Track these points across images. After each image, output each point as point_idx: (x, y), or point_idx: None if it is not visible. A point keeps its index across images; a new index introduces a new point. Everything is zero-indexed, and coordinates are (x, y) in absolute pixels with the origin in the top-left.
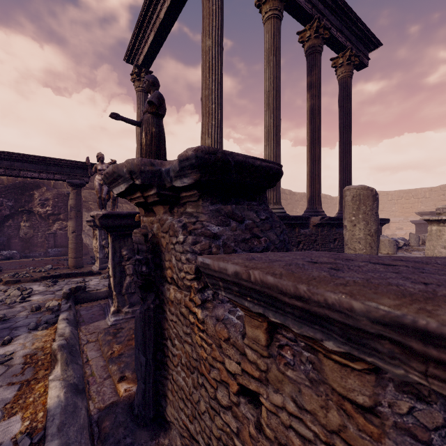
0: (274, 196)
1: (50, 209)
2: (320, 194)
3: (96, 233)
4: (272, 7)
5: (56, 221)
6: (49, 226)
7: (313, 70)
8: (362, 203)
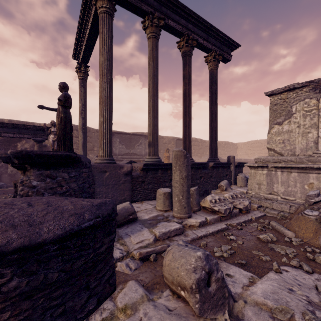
0: (153, 151)
1: None
2: (190, 148)
3: None
4: (151, 31)
5: None
6: None
7: (185, 67)
8: (178, 159)
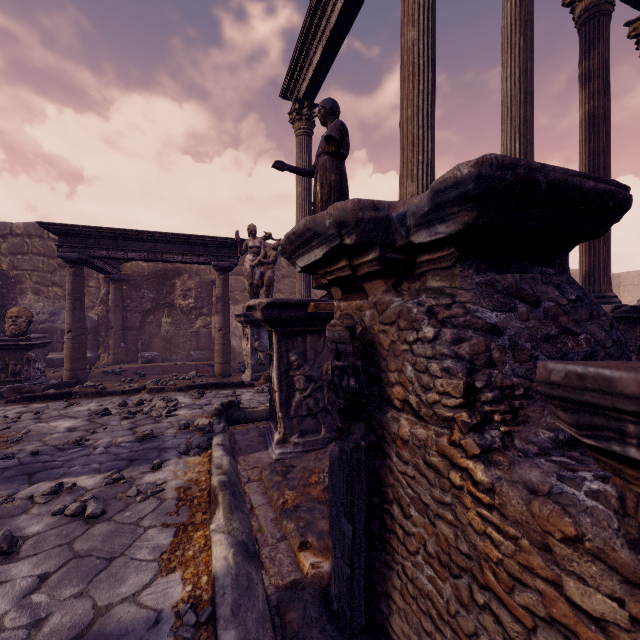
0: None
1: (193, 301)
2: (608, 266)
3: (247, 332)
4: None
5: (199, 316)
6: (191, 323)
7: (593, 47)
8: None
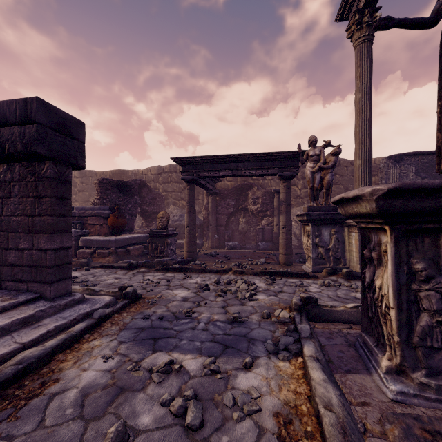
0: None
1: (259, 206)
2: None
3: (307, 229)
4: None
5: (264, 217)
6: (258, 222)
7: None
8: None
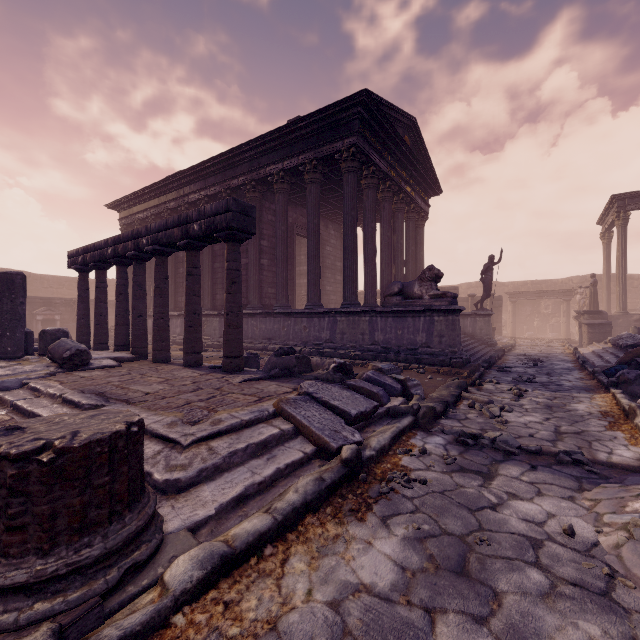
0: None
1: (550, 311)
2: None
3: (577, 324)
4: None
5: (553, 317)
6: (548, 321)
7: None
8: None
